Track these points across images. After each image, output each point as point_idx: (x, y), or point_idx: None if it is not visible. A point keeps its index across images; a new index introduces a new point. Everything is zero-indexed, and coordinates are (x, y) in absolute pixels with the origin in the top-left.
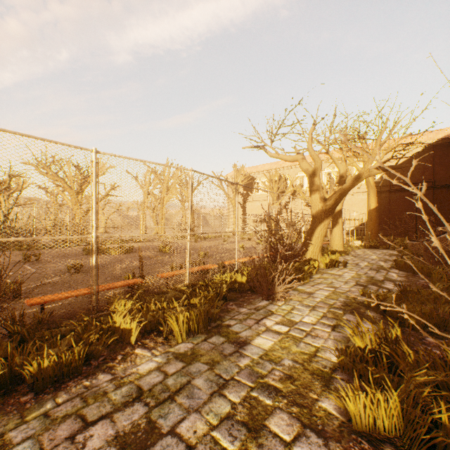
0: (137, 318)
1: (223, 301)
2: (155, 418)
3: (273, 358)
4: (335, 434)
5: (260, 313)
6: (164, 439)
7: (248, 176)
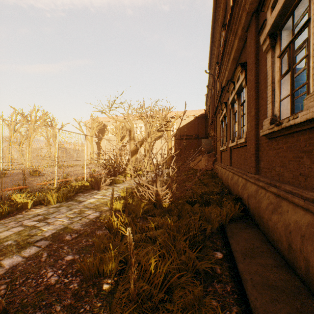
0: (31, 198)
1: (76, 193)
2: (47, 217)
3: (93, 203)
4: (104, 211)
5: (93, 194)
6: (51, 218)
7: (101, 123)
